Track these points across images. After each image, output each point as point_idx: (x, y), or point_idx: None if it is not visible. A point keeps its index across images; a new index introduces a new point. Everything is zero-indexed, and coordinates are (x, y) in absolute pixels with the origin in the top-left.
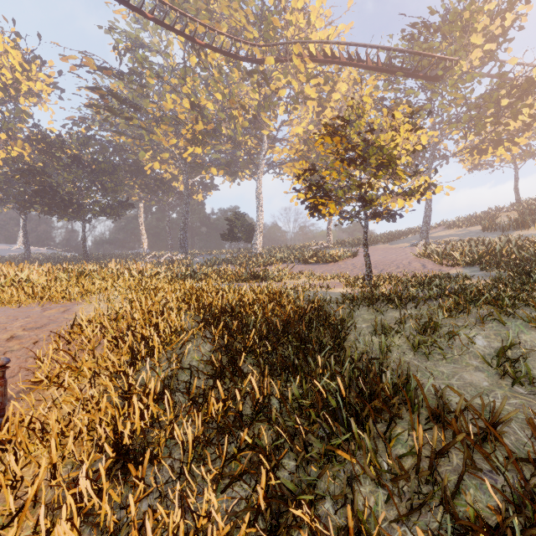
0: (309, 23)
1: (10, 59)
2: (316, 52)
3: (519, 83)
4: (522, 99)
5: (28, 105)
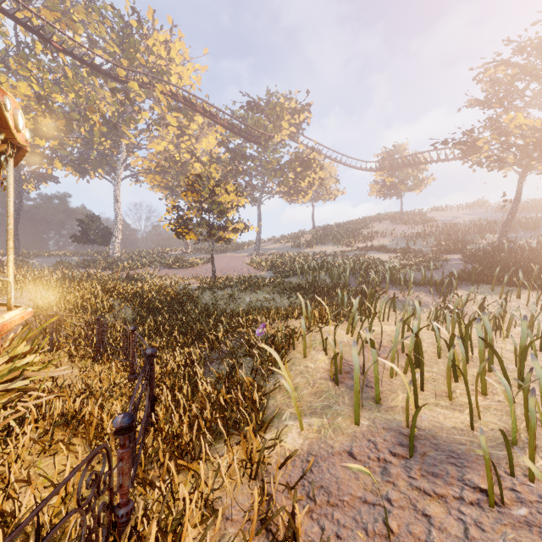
0: (170, 60)
1: None
2: (178, 94)
3: (305, 160)
4: (307, 169)
5: None
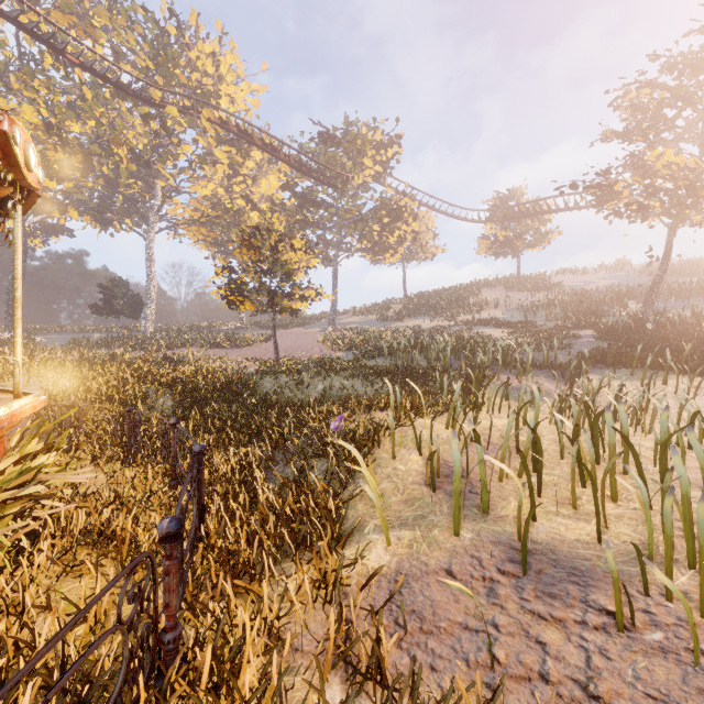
0: (219, 78)
1: None
2: (229, 122)
3: (394, 208)
4: (397, 220)
5: None
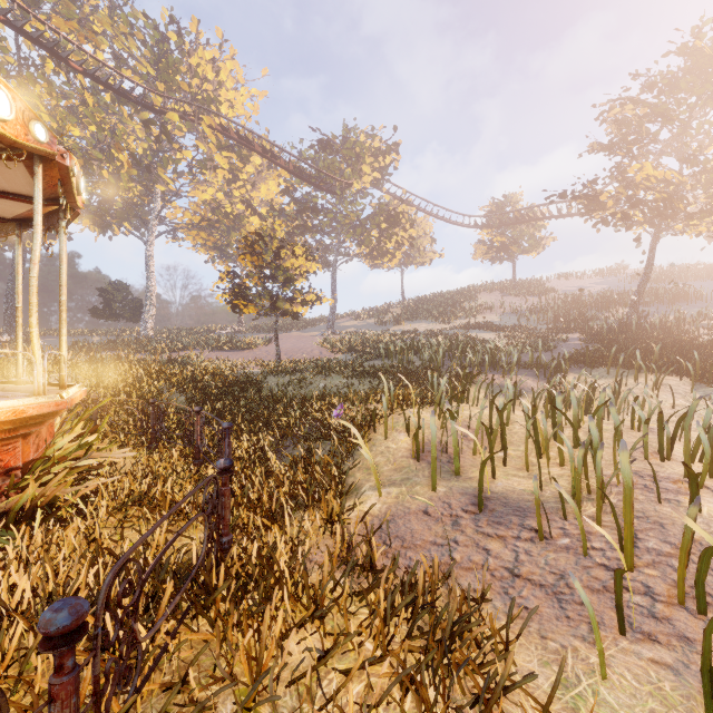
0: (220, 84)
1: None
2: (230, 129)
3: (392, 214)
4: (395, 225)
5: None
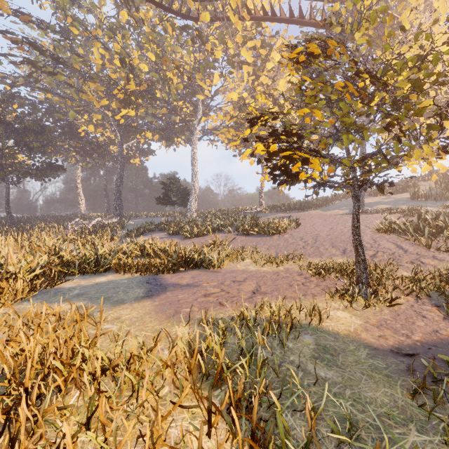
0: None
1: None
2: (255, 8)
3: None
4: None
5: None
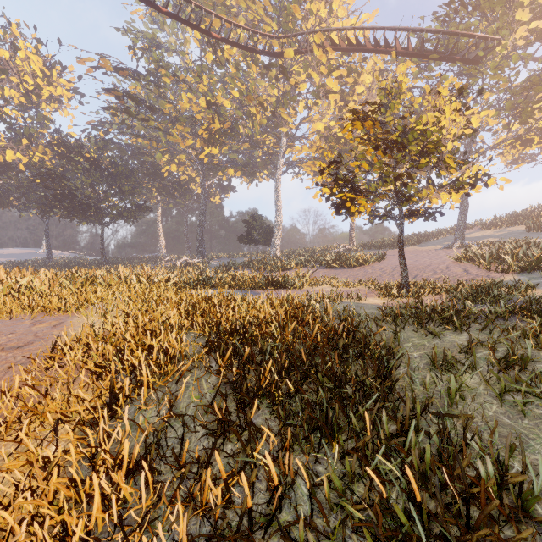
0: (331, 12)
1: (31, 65)
2: (339, 40)
3: None
4: None
5: (50, 111)
